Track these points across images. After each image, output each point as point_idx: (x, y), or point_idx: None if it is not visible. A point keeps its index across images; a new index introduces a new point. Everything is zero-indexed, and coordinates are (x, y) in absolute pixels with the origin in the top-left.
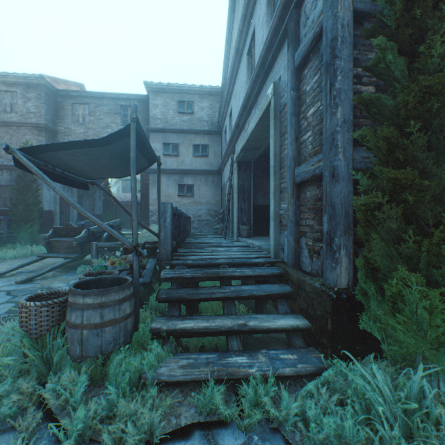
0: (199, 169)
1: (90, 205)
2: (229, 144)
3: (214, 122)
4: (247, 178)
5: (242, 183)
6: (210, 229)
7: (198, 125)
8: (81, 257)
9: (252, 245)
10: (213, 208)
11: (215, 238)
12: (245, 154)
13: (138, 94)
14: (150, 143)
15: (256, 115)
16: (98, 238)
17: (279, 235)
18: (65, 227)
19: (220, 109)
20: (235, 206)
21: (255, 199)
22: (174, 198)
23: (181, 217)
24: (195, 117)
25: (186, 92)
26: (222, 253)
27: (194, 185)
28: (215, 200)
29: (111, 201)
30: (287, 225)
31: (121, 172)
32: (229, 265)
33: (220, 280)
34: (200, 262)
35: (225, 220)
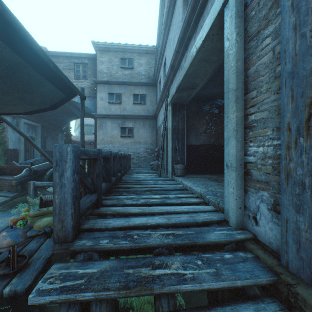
0: (138, 114)
1: (53, 144)
2: (163, 89)
3: (150, 76)
4: (180, 119)
5: (176, 124)
6: (147, 164)
7: (137, 78)
8: (21, 195)
9: (189, 189)
10: (150, 146)
11: (151, 176)
12: (180, 95)
13: (88, 54)
14: (97, 93)
15: (199, 37)
16: (41, 175)
17: (245, 193)
18: (9, 166)
19: (155, 64)
20: (169, 146)
21: (188, 139)
22: (118, 138)
23: (115, 158)
24: (134, 72)
25: (127, 51)
26: (158, 209)
27: (134, 128)
28: (151, 140)
29: (72, 141)
30: (282, 188)
31: (19, 102)
32: (168, 247)
33: (153, 294)
34: (121, 244)
35: (160, 158)
